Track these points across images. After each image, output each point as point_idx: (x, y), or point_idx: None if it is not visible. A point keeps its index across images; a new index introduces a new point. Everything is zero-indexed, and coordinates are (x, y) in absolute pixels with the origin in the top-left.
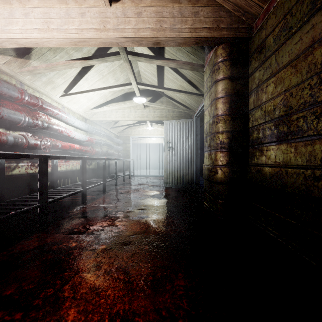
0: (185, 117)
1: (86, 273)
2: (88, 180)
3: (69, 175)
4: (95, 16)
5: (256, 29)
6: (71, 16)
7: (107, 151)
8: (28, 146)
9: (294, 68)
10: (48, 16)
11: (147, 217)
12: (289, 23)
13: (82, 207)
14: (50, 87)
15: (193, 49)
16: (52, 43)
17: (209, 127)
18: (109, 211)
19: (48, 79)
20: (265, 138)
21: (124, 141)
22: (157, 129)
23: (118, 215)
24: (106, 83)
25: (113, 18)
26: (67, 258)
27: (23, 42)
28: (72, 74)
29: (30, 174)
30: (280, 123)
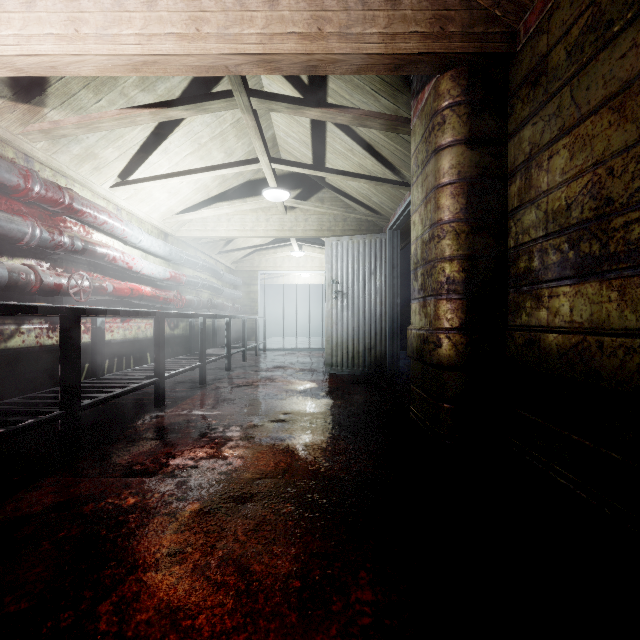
0: (370, 231)
1: (152, 572)
2: (170, 359)
3: (131, 349)
4: (178, 7)
5: (526, 35)
6: (127, 7)
7: (210, 299)
8: (42, 288)
9: (617, 111)
10: (75, 8)
11: (291, 437)
12: (604, 14)
13: (155, 416)
14: (88, 166)
15: (387, 86)
16: (85, 66)
17: (422, 247)
18: (212, 424)
19: (84, 149)
20: (546, 270)
21: (245, 279)
22: (311, 255)
23: (231, 433)
24: (208, 160)
25: (218, 13)
26: (112, 535)
27: (23, 63)
28: (135, 139)
29: (48, 348)
30: (583, 236)
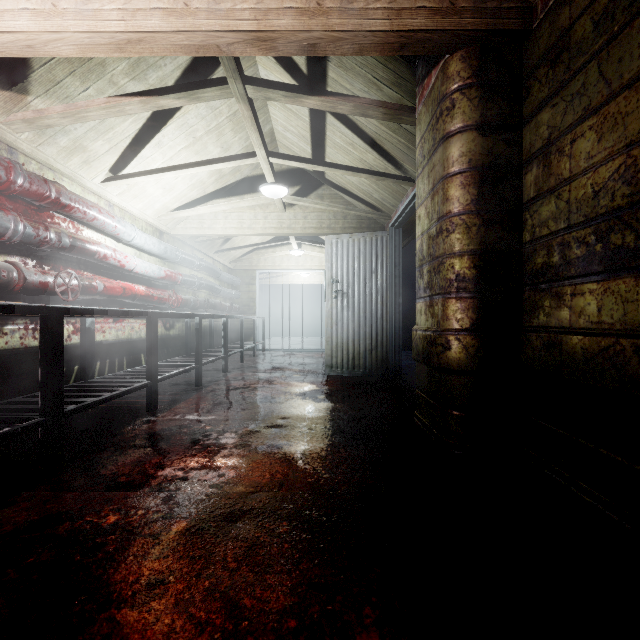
0: (370, 228)
1: (127, 609)
2: (165, 360)
3: (124, 350)
4: None
5: (544, 9)
6: None
7: (207, 299)
8: (26, 287)
9: None
10: None
11: (288, 445)
12: None
13: (146, 421)
14: (77, 159)
15: (390, 73)
16: (64, 44)
17: (428, 242)
18: (206, 430)
19: (72, 141)
20: (569, 266)
21: (244, 279)
22: (311, 254)
23: (225, 440)
24: (203, 154)
25: None
26: (87, 561)
27: None
28: (126, 131)
29: (33, 350)
30: (614, 227)
